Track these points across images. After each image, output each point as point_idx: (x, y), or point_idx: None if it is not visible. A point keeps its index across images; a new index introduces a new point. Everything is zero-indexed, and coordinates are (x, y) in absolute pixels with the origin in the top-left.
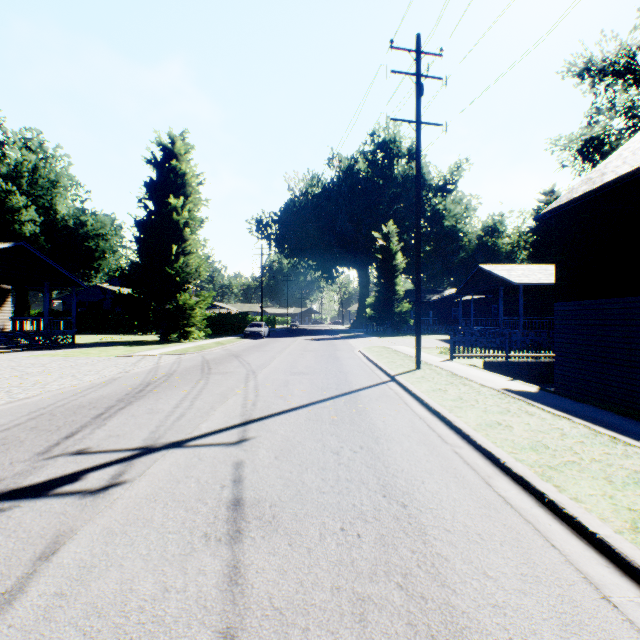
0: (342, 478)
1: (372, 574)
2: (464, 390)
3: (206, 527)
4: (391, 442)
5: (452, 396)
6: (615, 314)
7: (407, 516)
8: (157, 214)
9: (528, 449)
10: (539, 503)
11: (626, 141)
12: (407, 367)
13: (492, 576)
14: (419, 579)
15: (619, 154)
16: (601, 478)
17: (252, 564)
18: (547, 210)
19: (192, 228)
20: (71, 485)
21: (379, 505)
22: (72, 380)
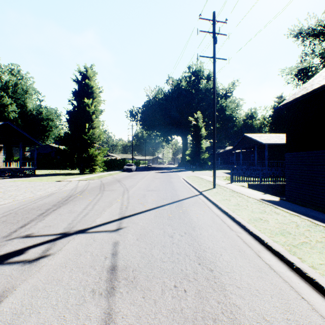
0: (174, 252)
1: (194, 319)
2: (239, 199)
3: (93, 285)
4: (201, 230)
5: (233, 203)
6: (319, 159)
7: (213, 277)
8: (78, 107)
9: (279, 234)
10: (290, 268)
11: (320, 70)
12: (208, 187)
13: (269, 320)
14: (223, 323)
15: (320, 74)
16: (324, 253)
17: (120, 312)
18: (282, 104)
19: (96, 115)
20: (18, 257)
21: (196, 270)
22: (30, 194)
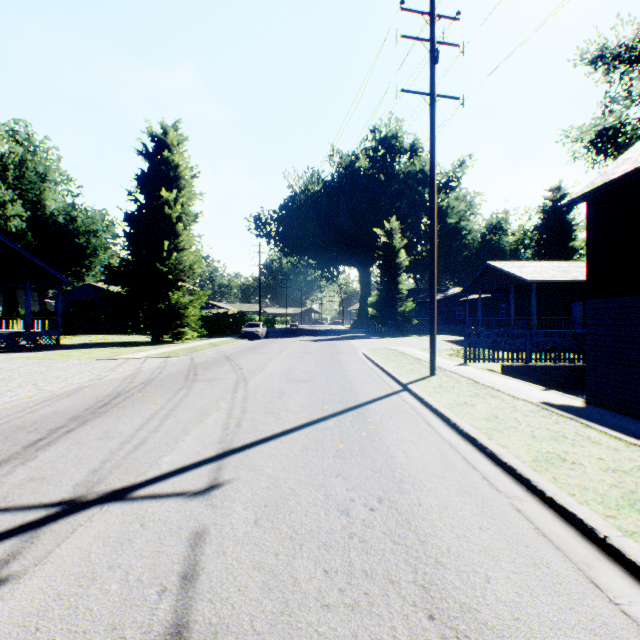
0: (357, 569)
1: None
2: (495, 404)
3: None
4: (421, 490)
5: (484, 413)
6: None
7: None
8: (148, 208)
9: (628, 509)
10: None
11: None
12: (419, 373)
13: None
14: None
15: None
16: None
17: None
18: (577, 195)
19: (185, 223)
20: None
21: None
22: (30, 390)
